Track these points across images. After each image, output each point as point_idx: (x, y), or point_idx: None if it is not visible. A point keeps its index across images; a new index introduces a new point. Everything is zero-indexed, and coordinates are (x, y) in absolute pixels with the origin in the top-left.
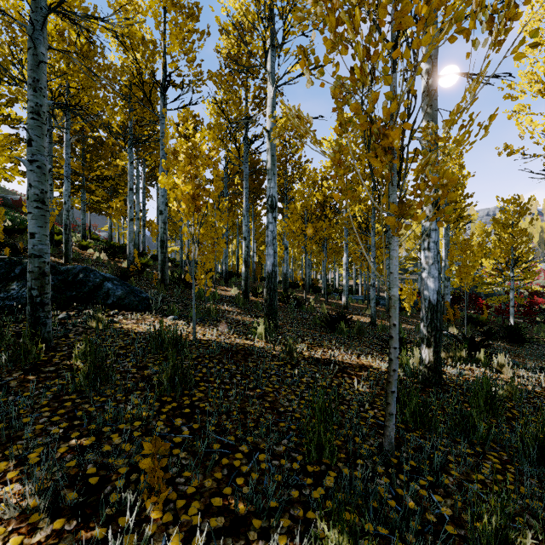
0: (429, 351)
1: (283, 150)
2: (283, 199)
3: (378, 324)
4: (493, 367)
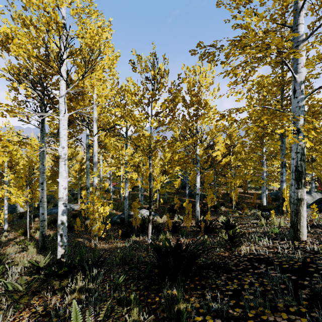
0: None
1: None
2: None
3: None
4: None
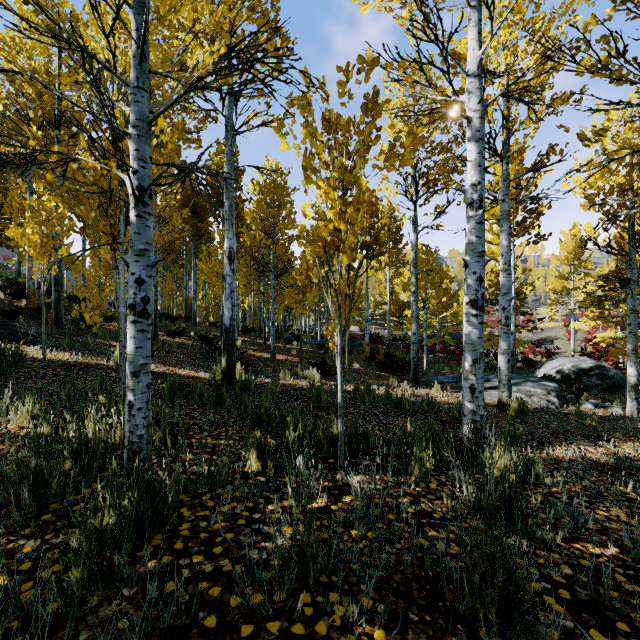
0: (224, 360)
1: (217, 188)
2: (237, 237)
3: (283, 360)
4: (308, 378)
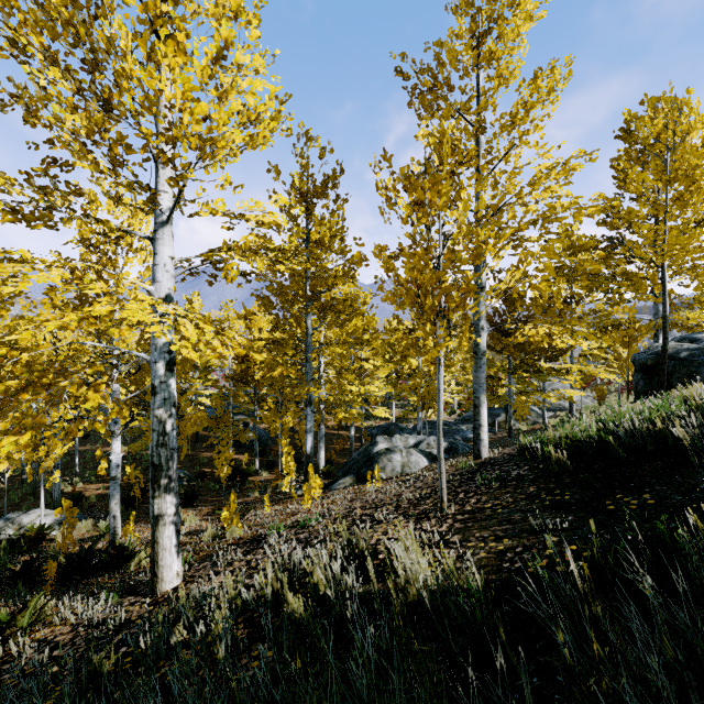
0: None
1: None
2: None
3: None
4: None
